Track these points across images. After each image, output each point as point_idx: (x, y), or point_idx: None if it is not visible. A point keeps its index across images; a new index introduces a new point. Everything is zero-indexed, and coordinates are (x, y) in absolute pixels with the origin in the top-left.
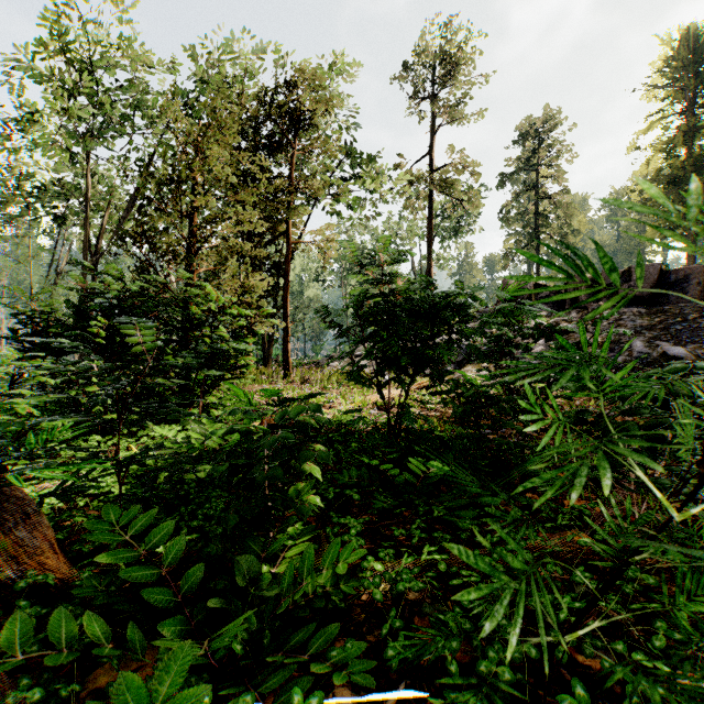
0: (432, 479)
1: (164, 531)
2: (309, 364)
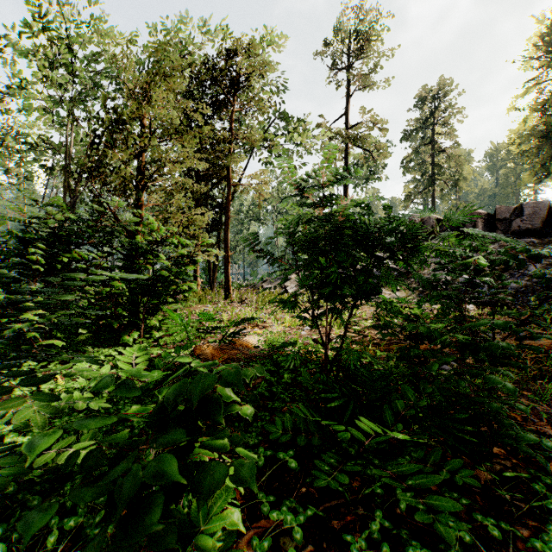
0: (385, 437)
1: None
2: (247, 286)
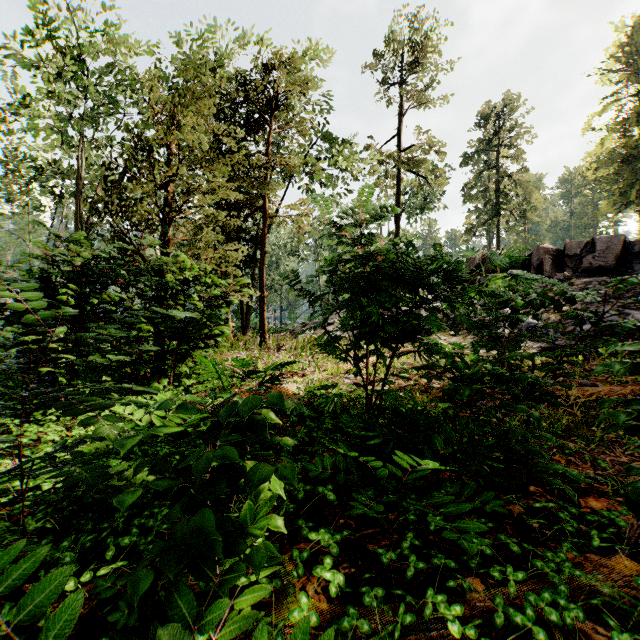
0: (422, 472)
1: (51, 587)
2: (285, 331)
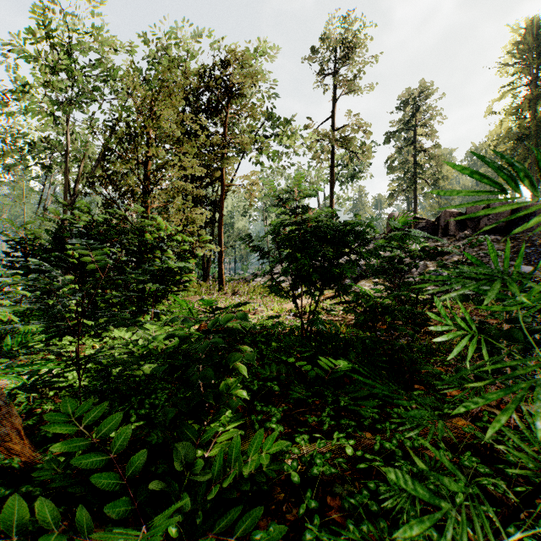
0: (338, 373)
1: (113, 422)
2: (238, 280)
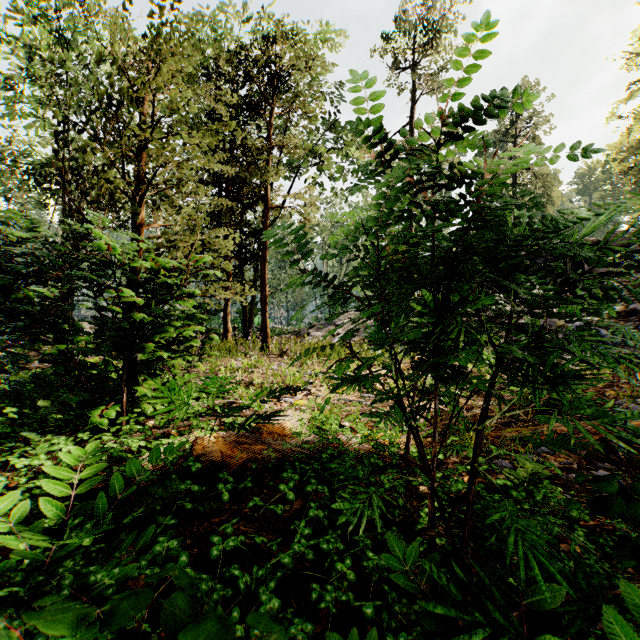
0: None
1: None
2: (290, 333)
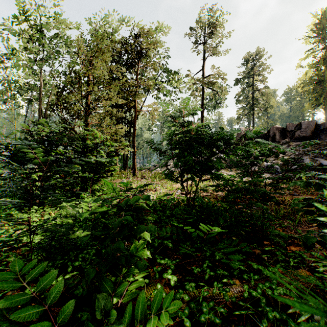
0: (213, 234)
1: (50, 278)
2: (145, 169)
